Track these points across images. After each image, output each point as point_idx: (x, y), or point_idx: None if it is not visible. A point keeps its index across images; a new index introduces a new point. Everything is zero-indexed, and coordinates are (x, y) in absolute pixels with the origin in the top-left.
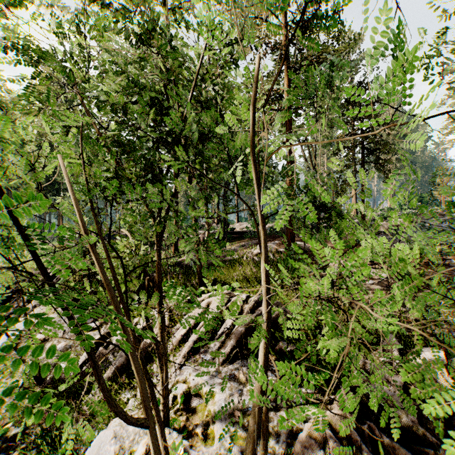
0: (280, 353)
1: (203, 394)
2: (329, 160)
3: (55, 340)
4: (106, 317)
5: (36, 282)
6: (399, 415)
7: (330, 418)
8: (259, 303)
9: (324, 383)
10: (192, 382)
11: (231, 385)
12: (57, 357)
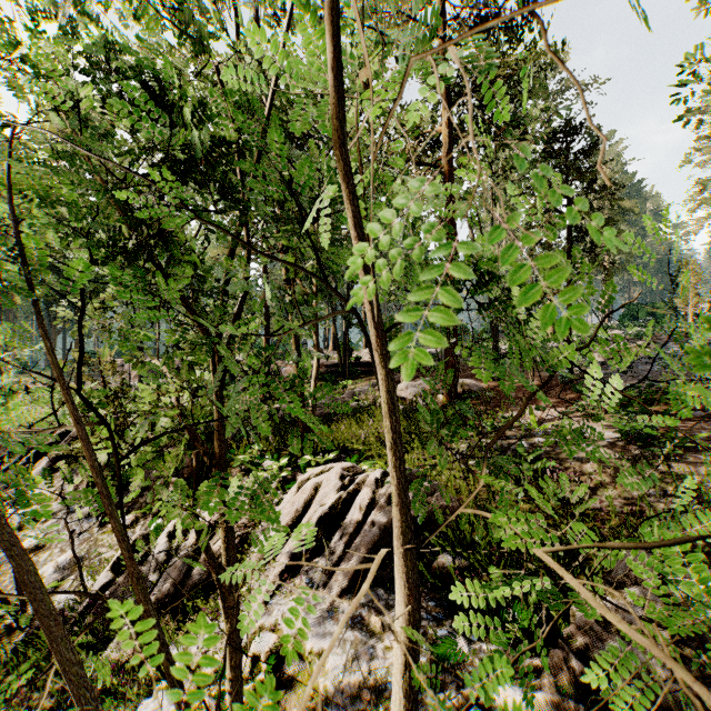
0: (441, 575)
1: (306, 655)
2: None
3: (55, 548)
4: (146, 507)
5: (31, 447)
6: (668, 705)
7: (539, 708)
8: None
9: (522, 635)
10: (286, 629)
11: (355, 638)
12: (58, 578)
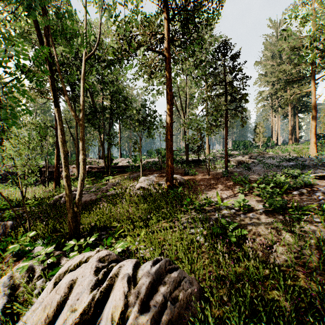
0: None
1: None
2: (190, 112)
3: None
4: None
5: None
6: None
7: None
8: (154, 283)
9: None
10: None
11: None
12: None
